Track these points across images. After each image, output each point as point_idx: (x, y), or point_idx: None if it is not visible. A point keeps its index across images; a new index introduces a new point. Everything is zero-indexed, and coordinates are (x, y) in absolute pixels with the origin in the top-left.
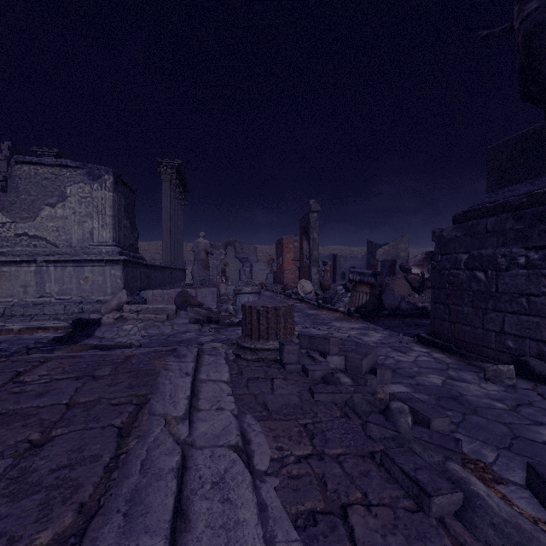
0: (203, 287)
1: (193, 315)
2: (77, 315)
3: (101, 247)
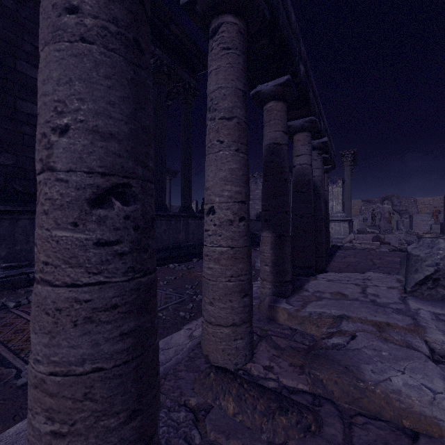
0: (388, 234)
1: (389, 248)
2: (331, 243)
3: (337, 214)
